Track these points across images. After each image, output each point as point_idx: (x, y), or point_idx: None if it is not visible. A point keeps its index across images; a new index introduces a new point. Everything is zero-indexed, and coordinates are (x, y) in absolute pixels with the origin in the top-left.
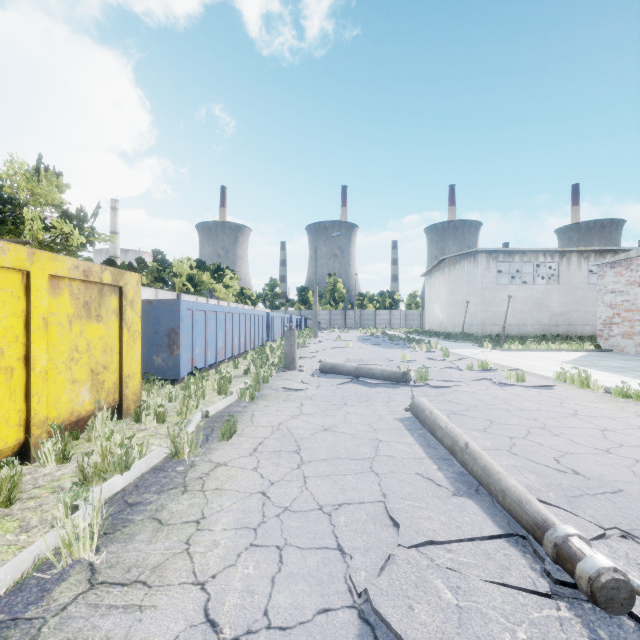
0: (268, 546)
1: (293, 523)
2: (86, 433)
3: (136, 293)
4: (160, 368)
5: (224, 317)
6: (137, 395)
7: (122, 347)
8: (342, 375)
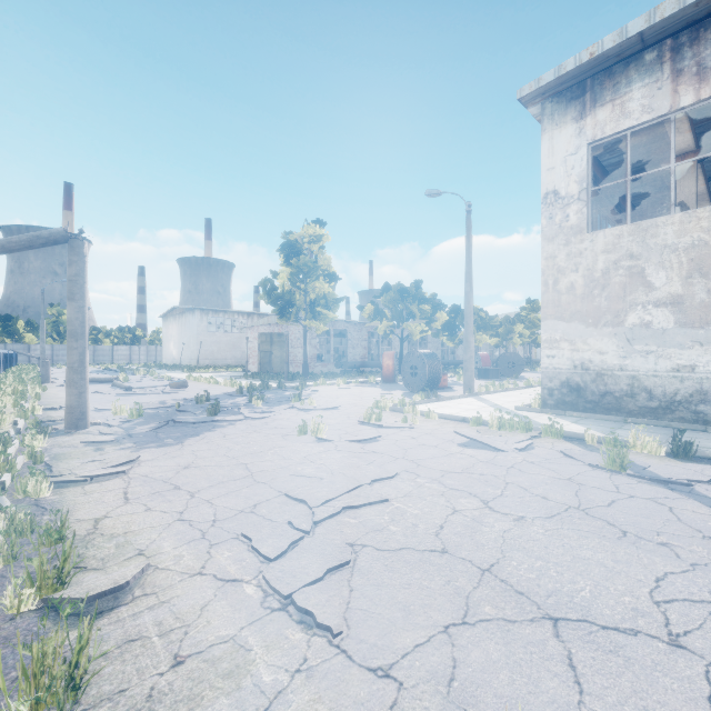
0: None
1: None
2: None
3: None
4: None
5: None
6: None
7: None
8: None
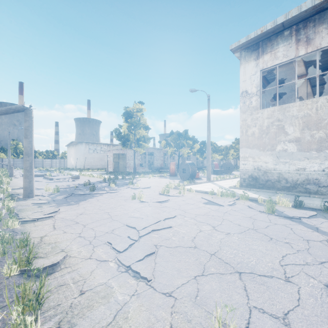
0: None
1: None
2: None
3: None
4: None
5: None
6: None
7: None
8: None
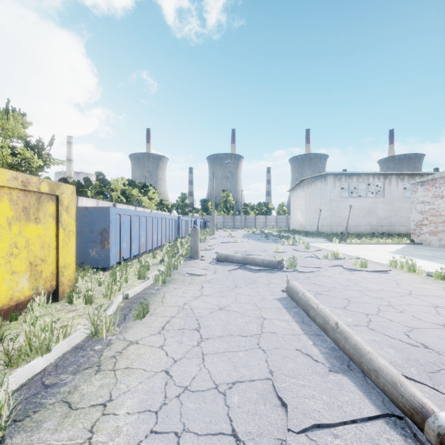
0: (167, 433)
1: (191, 405)
2: (23, 315)
3: (71, 201)
4: (94, 259)
5: (145, 220)
6: (72, 281)
7: (58, 243)
8: (233, 263)
